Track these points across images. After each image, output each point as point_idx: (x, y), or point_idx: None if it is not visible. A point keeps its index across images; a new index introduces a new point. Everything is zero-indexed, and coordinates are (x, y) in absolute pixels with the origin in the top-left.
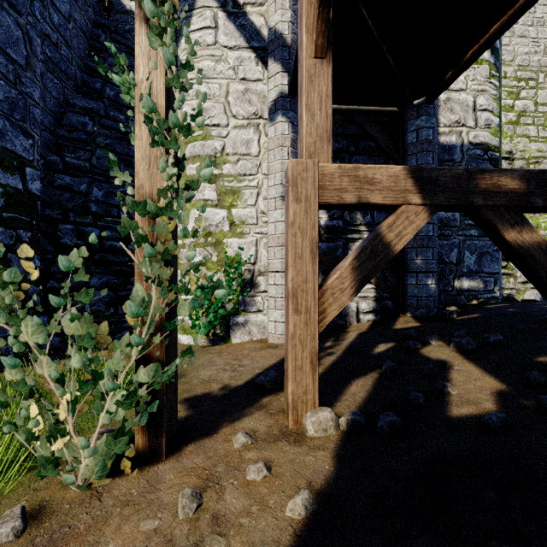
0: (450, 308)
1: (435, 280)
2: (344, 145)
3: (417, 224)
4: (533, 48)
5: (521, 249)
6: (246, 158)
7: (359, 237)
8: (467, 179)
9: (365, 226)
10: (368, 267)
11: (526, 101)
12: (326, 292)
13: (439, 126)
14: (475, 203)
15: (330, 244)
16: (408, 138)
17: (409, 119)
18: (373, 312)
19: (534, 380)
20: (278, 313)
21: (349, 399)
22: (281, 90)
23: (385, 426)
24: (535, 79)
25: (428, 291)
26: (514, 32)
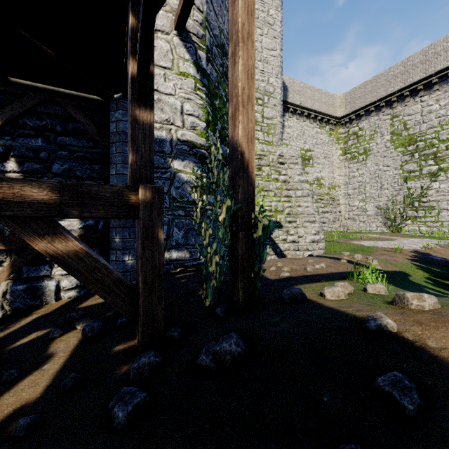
0: None
1: (134, 256)
2: (47, 124)
3: None
4: (261, 77)
5: (54, 259)
6: None
7: None
8: None
9: None
10: None
11: (256, 113)
12: None
13: None
14: None
15: None
16: (111, 128)
17: (111, 110)
18: (79, 288)
19: (63, 386)
20: None
21: None
22: None
23: None
24: (262, 100)
25: (125, 266)
26: None
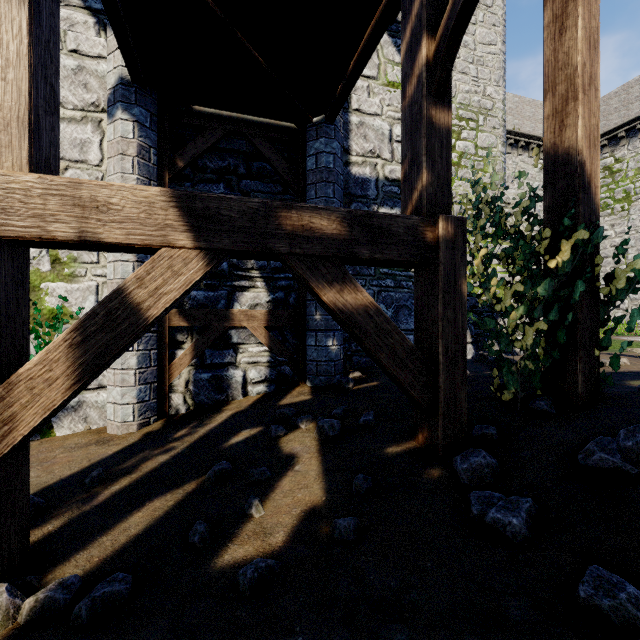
0: (354, 375)
1: (338, 340)
2: (230, 164)
3: (187, 277)
4: (474, 87)
5: (343, 315)
6: (80, 167)
7: (250, 284)
8: (265, 216)
9: (258, 271)
10: (101, 343)
11: (467, 142)
12: (16, 387)
13: (351, 155)
14: (277, 250)
15: (210, 294)
16: (308, 164)
17: (309, 140)
18: (267, 381)
19: (356, 488)
20: (117, 391)
21: (107, 543)
22: (122, 74)
23: (86, 607)
24: (475, 121)
25: (329, 353)
26: (455, 66)
